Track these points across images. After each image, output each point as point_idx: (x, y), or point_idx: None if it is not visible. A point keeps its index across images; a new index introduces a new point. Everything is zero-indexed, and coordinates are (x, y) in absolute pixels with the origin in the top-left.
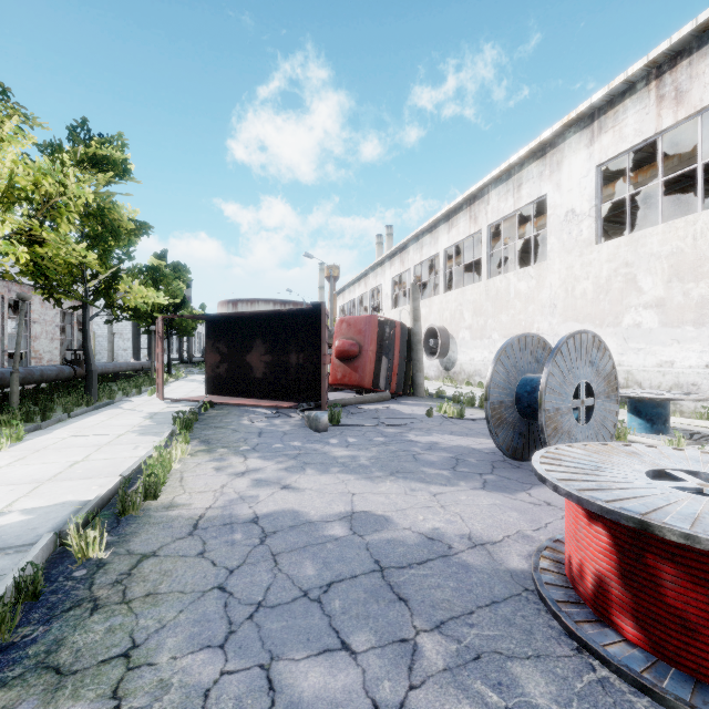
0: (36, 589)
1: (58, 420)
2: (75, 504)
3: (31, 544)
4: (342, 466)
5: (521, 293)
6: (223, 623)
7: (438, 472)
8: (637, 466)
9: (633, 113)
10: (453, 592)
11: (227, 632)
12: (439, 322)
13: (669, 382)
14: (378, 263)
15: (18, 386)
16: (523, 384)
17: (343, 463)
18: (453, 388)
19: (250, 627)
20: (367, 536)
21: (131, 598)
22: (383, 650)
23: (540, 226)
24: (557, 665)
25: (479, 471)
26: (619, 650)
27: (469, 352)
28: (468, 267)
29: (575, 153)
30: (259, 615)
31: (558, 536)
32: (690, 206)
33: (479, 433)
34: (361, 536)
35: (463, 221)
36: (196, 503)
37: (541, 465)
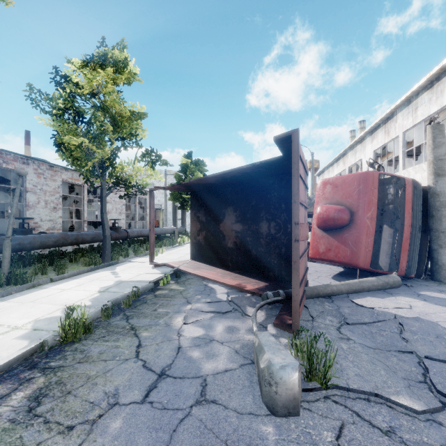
0: None
1: (30, 285)
2: None
3: None
4: None
5: None
6: None
7: None
8: None
9: None
10: None
11: None
12: None
13: None
14: (357, 140)
15: (9, 251)
16: None
17: None
18: None
19: None
20: None
21: None
22: None
23: None
24: None
25: None
26: None
27: None
28: None
29: None
30: None
31: None
32: None
33: None
34: None
35: None
36: None
37: None
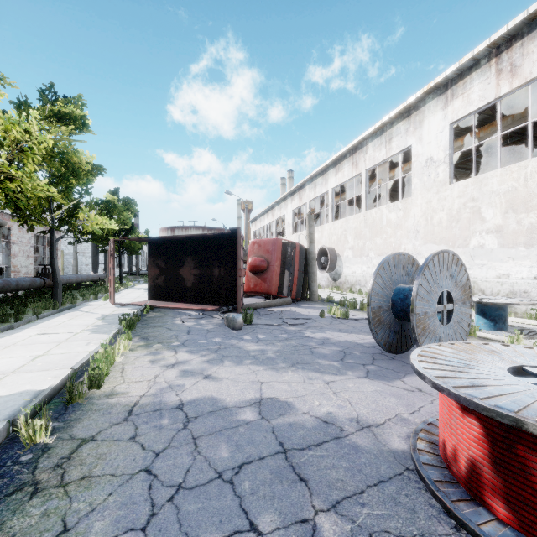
0: None
1: (28, 321)
2: (31, 393)
3: None
4: (253, 359)
5: (391, 221)
6: (146, 505)
7: (330, 363)
8: (499, 364)
9: (478, 83)
10: (346, 472)
11: (149, 514)
12: (328, 244)
13: (506, 290)
14: (282, 198)
15: None
16: (397, 293)
17: (254, 356)
18: (339, 294)
19: (170, 509)
20: (273, 420)
21: (68, 482)
22: (287, 531)
23: (405, 170)
24: None
25: (362, 362)
26: (493, 529)
27: (351, 267)
28: (350, 202)
29: (433, 114)
30: (179, 497)
31: (431, 419)
32: (518, 156)
33: (361, 330)
34: (268, 420)
35: (347, 166)
36: (133, 391)
37: (419, 363)
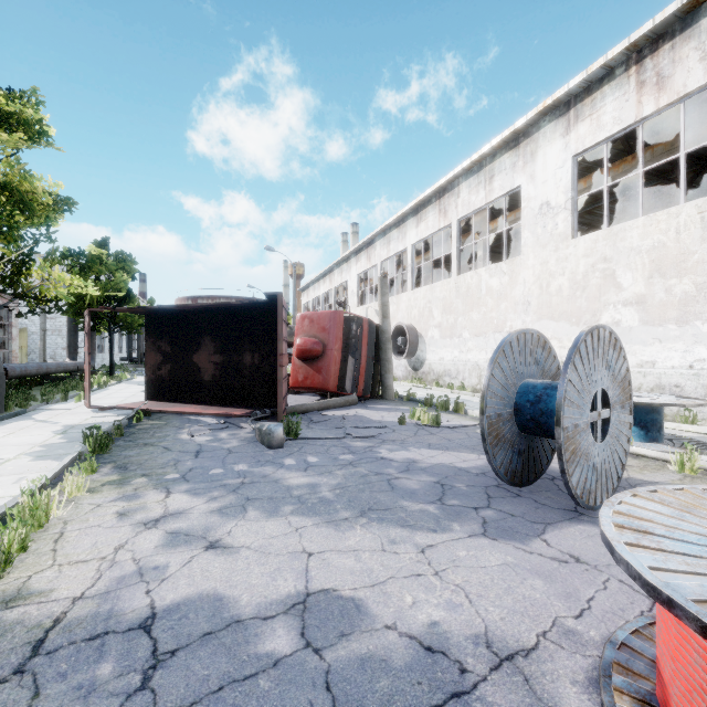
0: None
1: None
2: None
3: None
4: (297, 503)
5: (493, 289)
6: None
7: (422, 508)
8: None
9: (611, 100)
10: None
11: None
12: (407, 320)
13: (650, 384)
14: (343, 258)
15: None
16: (524, 392)
17: (299, 497)
18: (422, 389)
19: None
20: (327, 652)
21: None
22: None
23: (509, 222)
24: None
25: (473, 504)
26: None
27: (438, 352)
28: (434, 265)
29: (550, 143)
30: None
31: (621, 635)
32: (648, 209)
33: (460, 446)
34: (318, 653)
35: (432, 214)
36: (62, 588)
37: (634, 555)
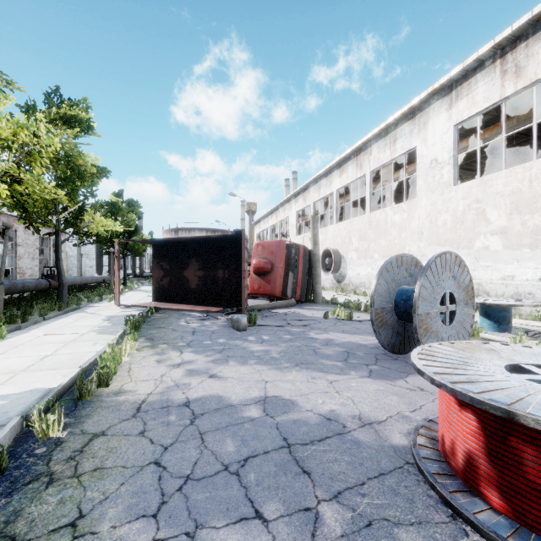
0: (1, 466)
1: (34, 322)
2: (42, 391)
3: (2, 425)
4: (258, 359)
5: (396, 223)
6: (156, 494)
7: (333, 363)
8: (497, 361)
9: (482, 84)
10: (348, 465)
11: (160, 502)
12: (333, 246)
13: (511, 292)
14: (286, 200)
15: (3, 295)
16: (400, 294)
17: (259, 356)
18: (344, 296)
19: (179, 498)
20: (277, 417)
21: (81, 473)
22: (290, 518)
23: (410, 172)
24: (436, 531)
25: (365, 362)
26: (487, 517)
27: (356, 269)
28: (354, 203)
29: (438, 115)
30: (187, 487)
31: (431, 417)
32: (524, 157)
33: (364, 332)
34: (272, 417)
35: (351, 167)
36: (140, 390)
37: (419, 361)
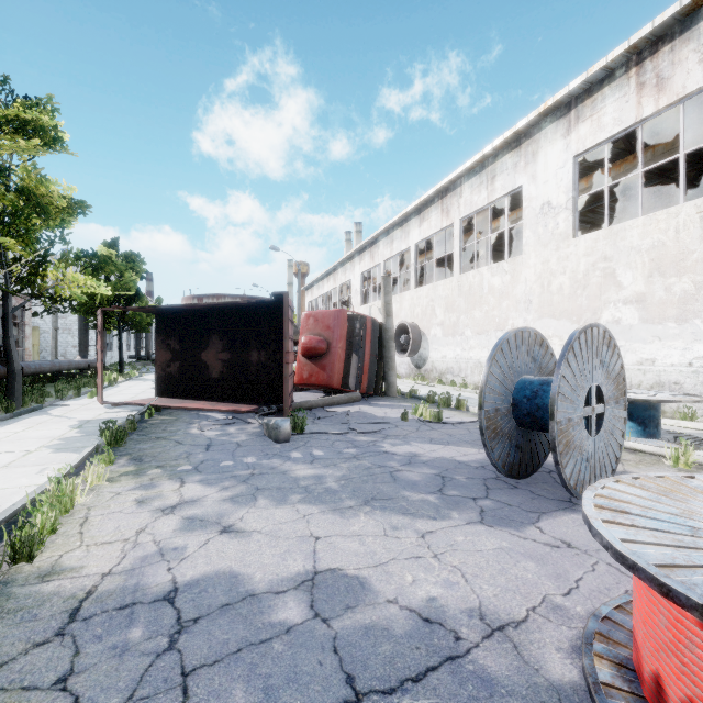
0: None
1: None
2: None
3: None
4: (305, 493)
5: (495, 288)
6: None
7: (422, 498)
8: None
9: (612, 101)
10: None
11: None
12: (410, 319)
13: (650, 381)
14: (347, 257)
15: None
16: (521, 388)
17: (306, 487)
18: (425, 386)
19: None
20: (334, 621)
21: None
22: None
23: (511, 221)
24: None
25: (471, 494)
26: None
27: (441, 350)
28: (437, 264)
29: (551, 143)
30: None
31: (604, 609)
32: (651, 207)
33: (461, 441)
34: (326, 622)
35: (435, 214)
36: (91, 565)
37: (609, 529)
